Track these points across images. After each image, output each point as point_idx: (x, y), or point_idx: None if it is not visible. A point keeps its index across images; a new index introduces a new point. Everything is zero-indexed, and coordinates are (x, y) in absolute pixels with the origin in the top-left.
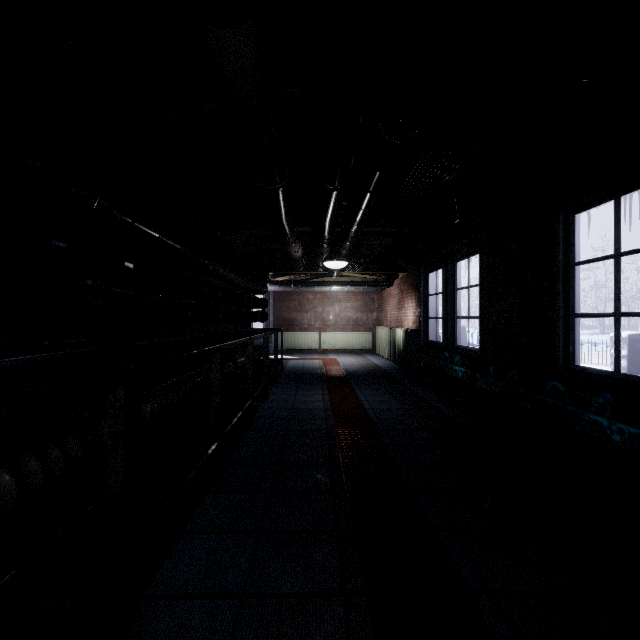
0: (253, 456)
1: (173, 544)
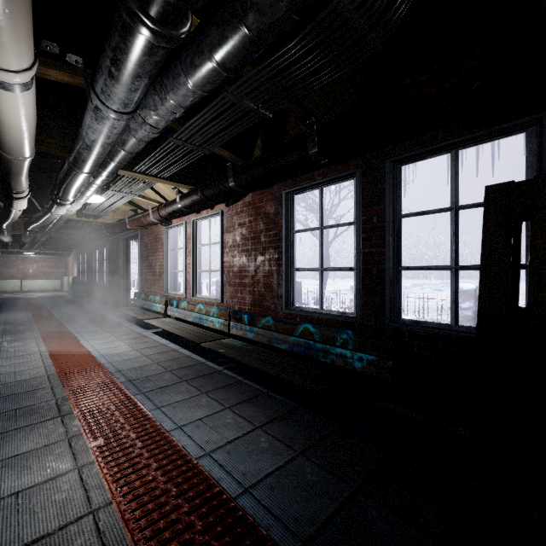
0: None
1: None
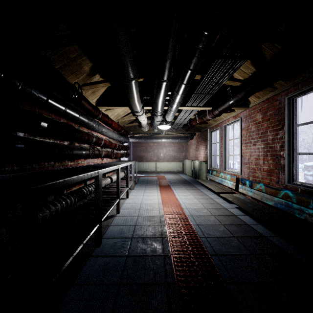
0: (119, 232)
1: (66, 292)
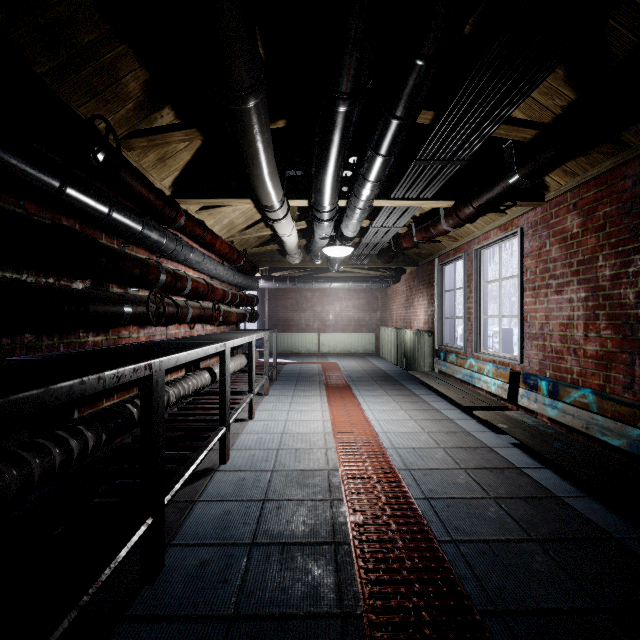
0: (218, 523)
1: None
